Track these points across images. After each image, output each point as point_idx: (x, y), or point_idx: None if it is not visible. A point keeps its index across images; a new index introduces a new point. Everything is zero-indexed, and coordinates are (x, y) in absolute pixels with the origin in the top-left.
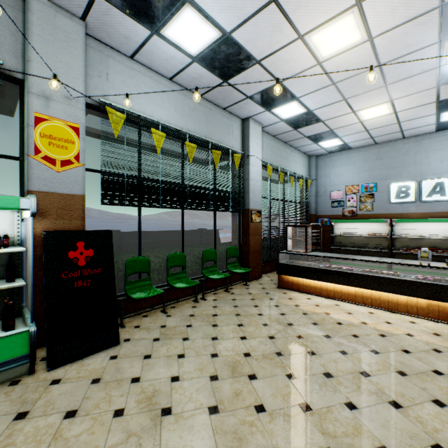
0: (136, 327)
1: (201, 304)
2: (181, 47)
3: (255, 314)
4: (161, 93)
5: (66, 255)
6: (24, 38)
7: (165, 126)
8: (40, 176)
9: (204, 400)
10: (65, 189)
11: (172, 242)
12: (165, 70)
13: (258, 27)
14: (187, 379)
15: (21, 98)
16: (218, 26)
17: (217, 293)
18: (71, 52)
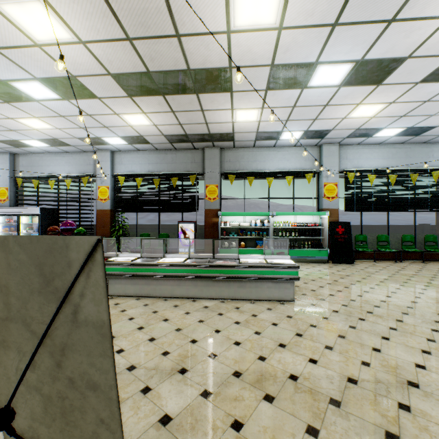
0: (360, 263)
1: (398, 263)
2: (383, 136)
3: (434, 270)
4: (373, 153)
5: (335, 230)
6: (319, 158)
7: (375, 169)
8: (325, 203)
9: (386, 275)
10: (332, 207)
11: None
12: (375, 143)
13: (429, 121)
14: (382, 272)
15: (318, 178)
16: (403, 127)
17: (413, 262)
18: (334, 157)
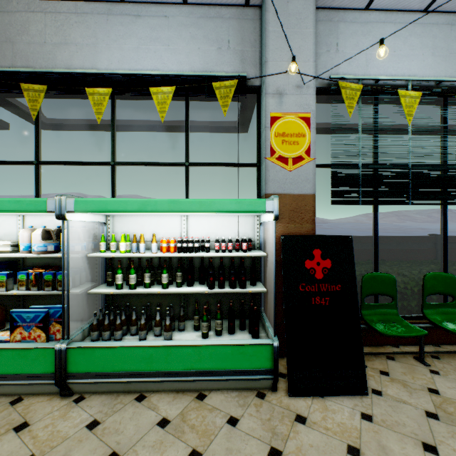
0: (383, 374)
1: None
2: None
3: None
4: (408, 38)
5: (302, 264)
6: (260, 45)
7: (415, 84)
8: (275, 177)
9: None
10: (296, 189)
11: (387, 251)
12: None
13: None
14: None
15: (258, 105)
16: None
17: None
18: (301, 34)
